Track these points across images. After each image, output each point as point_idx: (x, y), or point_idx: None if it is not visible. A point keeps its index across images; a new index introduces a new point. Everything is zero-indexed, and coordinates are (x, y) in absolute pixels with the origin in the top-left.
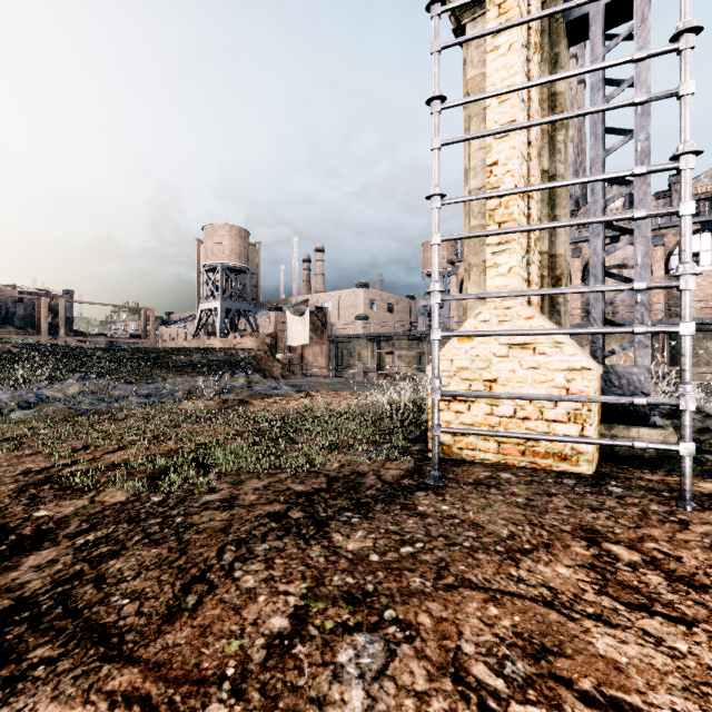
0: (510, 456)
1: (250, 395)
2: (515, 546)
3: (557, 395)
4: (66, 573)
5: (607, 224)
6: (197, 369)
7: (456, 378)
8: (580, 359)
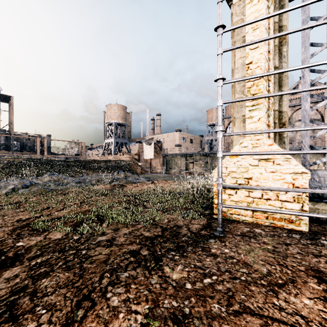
0: (259, 219)
1: (126, 182)
2: (273, 281)
3: (291, 188)
4: (19, 286)
5: (311, 94)
6: (102, 170)
7: (229, 177)
8: (301, 167)
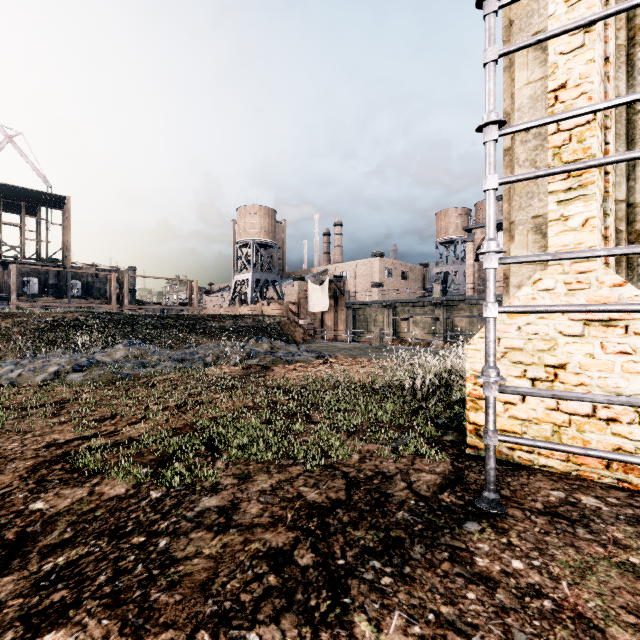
0: (585, 467)
1: (272, 361)
2: None
3: None
4: None
5: None
6: (228, 335)
7: (505, 361)
8: None
